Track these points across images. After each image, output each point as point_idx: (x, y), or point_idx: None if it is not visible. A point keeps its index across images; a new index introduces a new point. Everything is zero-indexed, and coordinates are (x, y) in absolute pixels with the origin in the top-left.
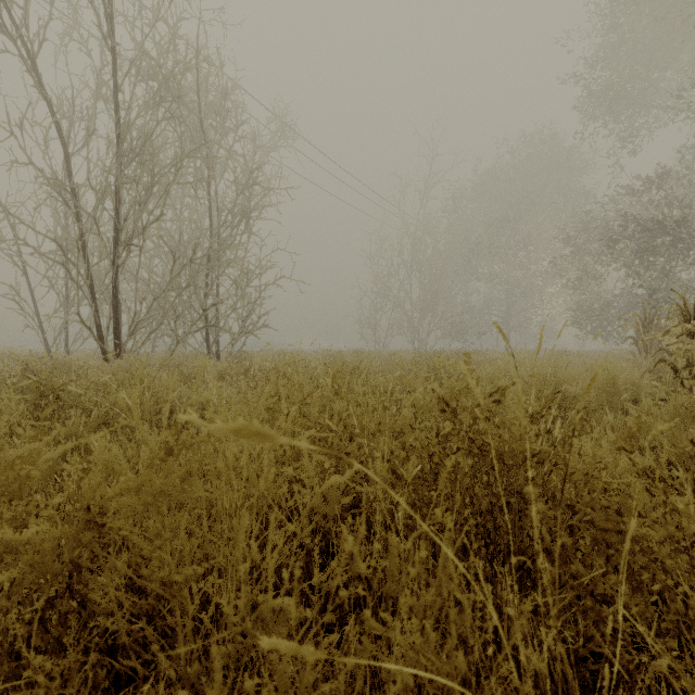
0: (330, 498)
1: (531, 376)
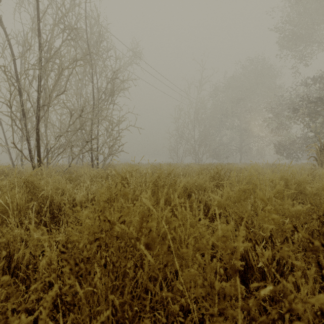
0: None
1: None
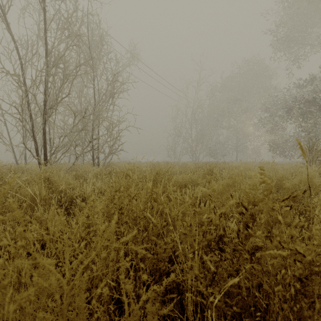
0: (148, 312)
1: (320, 186)
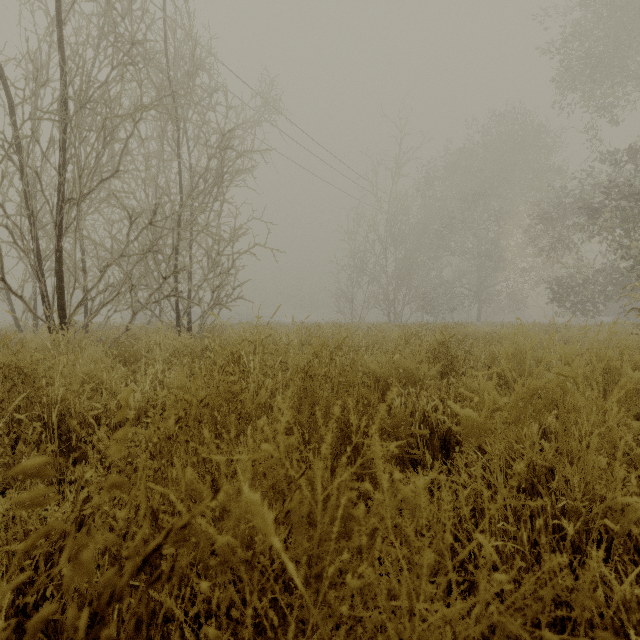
0: None
1: None
